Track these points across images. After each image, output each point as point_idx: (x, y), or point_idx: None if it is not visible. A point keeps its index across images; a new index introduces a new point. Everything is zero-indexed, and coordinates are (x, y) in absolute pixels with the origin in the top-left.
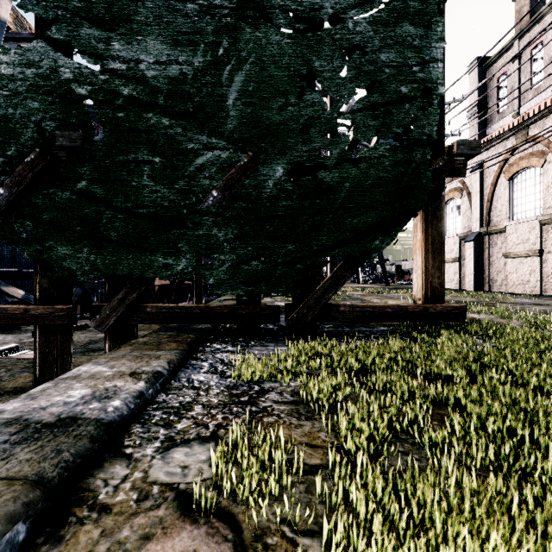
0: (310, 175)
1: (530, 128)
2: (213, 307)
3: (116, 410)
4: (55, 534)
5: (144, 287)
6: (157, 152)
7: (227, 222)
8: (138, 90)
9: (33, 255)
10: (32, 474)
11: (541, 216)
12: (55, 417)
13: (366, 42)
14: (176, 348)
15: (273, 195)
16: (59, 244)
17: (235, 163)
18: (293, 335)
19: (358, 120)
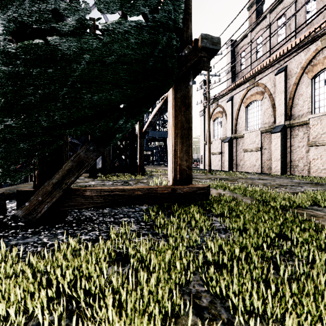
0: (41, 39)
1: (256, 78)
2: None
3: None
4: None
5: None
6: None
7: None
8: None
9: None
10: None
11: (261, 128)
12: None
13: None
14: None
15: None
16: None
17: None
18: None
19: None
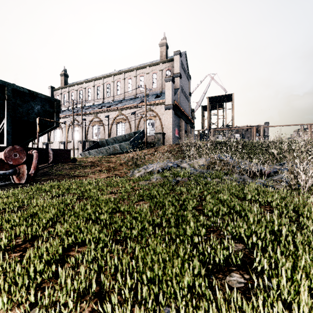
0: None
1: None
2: None
3: None
4: None
5: None
6: None
7: None
8: None
9: None
10: None
11: (59, 141)
12: None
13: None
14: None
15: None
16: None
17: None
18: None
19: None
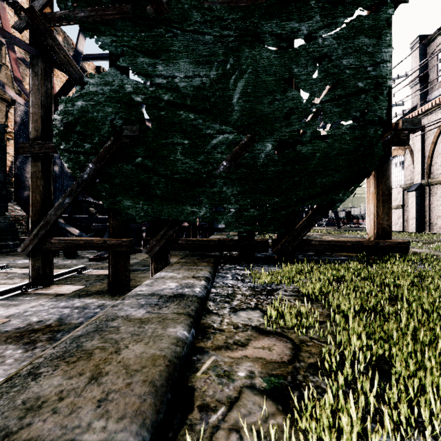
0: (291, 149)
1: None
2: (223, 240)
3: (200, 292)
4: (205, 336)
5: (177, 227)
6: (186, 136)
7: (233, 182)
8: (174, 96)
9: (109, 206)
10: (185, 312)
11: None
12: (171, 293)
13: (331, 52)
14: (208, 265)
15: (265, 163)
16: (125, 199)
17: (238, 142)
18: (283, 259)
19: (326, 108)
